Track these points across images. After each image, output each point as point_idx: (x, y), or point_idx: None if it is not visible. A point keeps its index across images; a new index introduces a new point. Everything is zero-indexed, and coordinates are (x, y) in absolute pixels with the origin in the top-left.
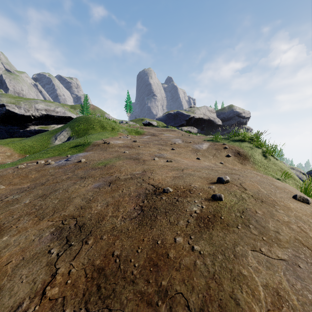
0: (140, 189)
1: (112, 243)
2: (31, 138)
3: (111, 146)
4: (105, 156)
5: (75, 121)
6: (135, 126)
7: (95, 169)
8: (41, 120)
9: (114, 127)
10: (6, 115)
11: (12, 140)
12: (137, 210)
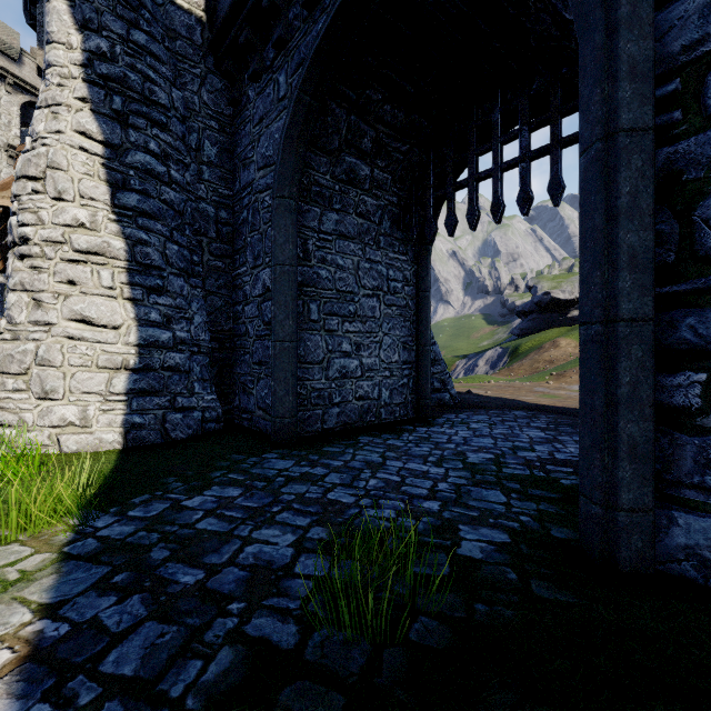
0: None
1: None
2: None
3: None
4: None
5: None
6: None
7: None
8: None
9: None
10: (550, 303)
11: (558, 331)
12: None
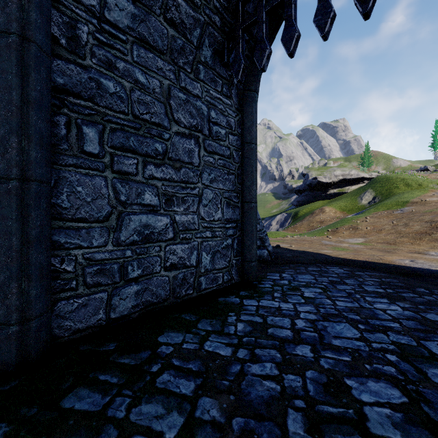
0: None
1: None
2: (340, 200)
3: (428, 202)
4: (427, 208)
5: (375, 182)
6: None
7: (425, 213)
8: (338, 184)
9: (421, 183)
10: (317, 185)
11: (322, 202)
12: None
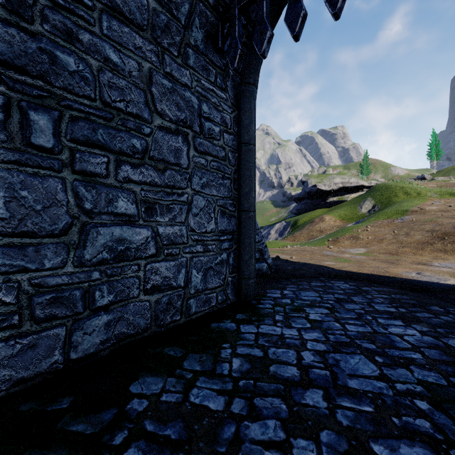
0: (454, 225)
1: (445, 231)
2: (340, 209)
3: (428, 211)
4: (427, 217)
5: (375, 190)
6: (448, 182)
7: (426, 222)
8: (337, 192)
9: (420, 192)
10: (316, 193)
11: (321, 210)
12: (452, 228)
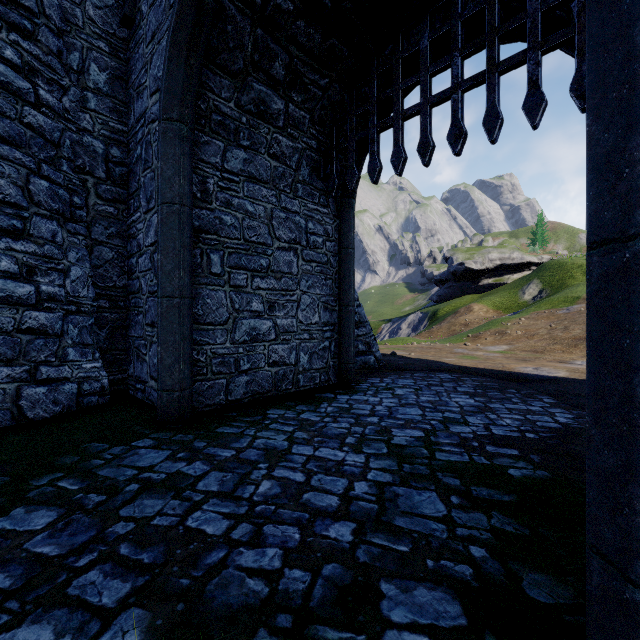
0: None
1: None
2: (495, 295)
3: None
4: None
5: (544, 269)
6: None
7: None
8: (494, 271)
9: None
10: (464, 273)
11: (471, 297)
12: None
